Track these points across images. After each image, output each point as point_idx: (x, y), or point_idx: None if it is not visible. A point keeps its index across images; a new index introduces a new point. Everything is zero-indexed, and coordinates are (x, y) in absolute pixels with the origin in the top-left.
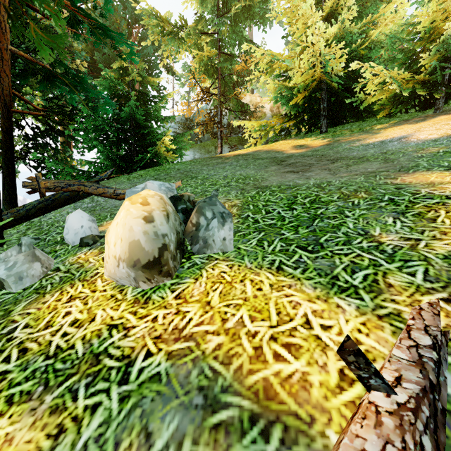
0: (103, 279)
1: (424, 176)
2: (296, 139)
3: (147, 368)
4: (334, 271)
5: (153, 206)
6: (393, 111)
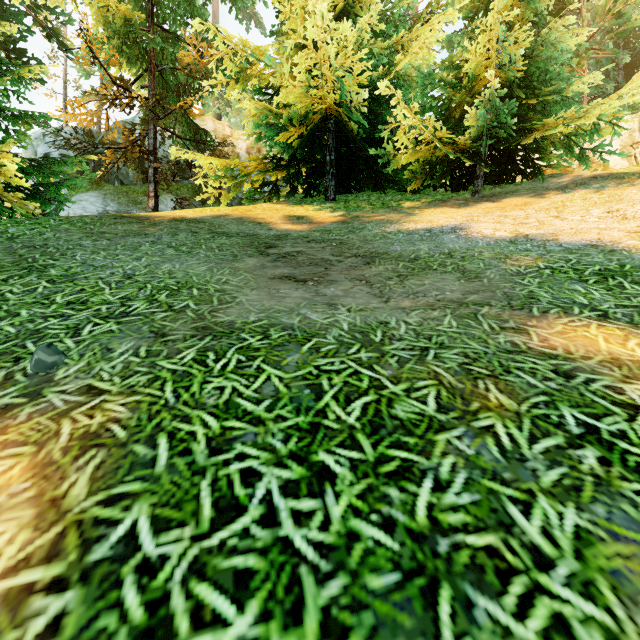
0: None
1: (578, 332)
2: (289, 205)
3: None
4: None
5: None
6: (421, 185)
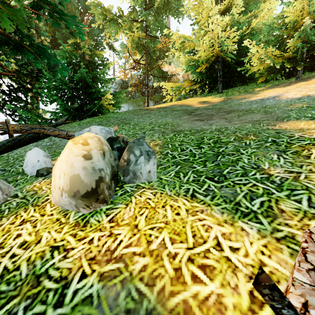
0: (51, 204)
1: (295, 124)
2: (201, 97)
3: (81, 289)
4: (236, 198)
5: (92, 145)
6: (267, 79)
